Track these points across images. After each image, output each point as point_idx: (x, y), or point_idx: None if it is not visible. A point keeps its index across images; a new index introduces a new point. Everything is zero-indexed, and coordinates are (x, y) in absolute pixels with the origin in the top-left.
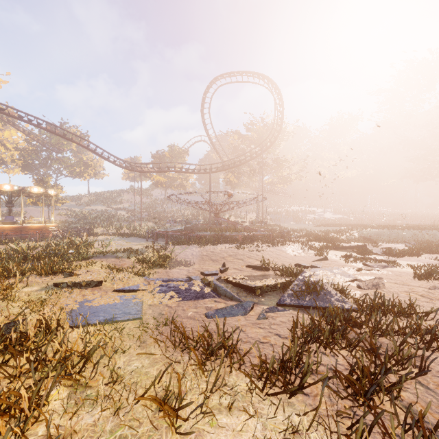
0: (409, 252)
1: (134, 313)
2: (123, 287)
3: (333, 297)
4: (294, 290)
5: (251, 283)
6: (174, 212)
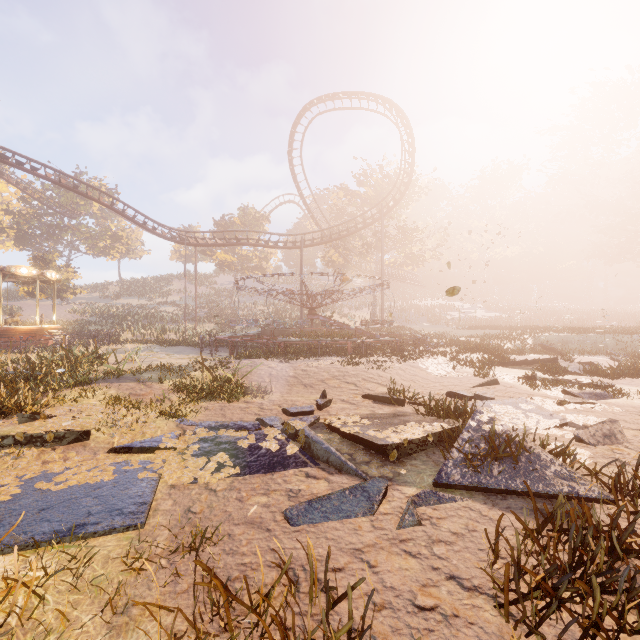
0: (628, 369)
1: (129, 512)
2: (129, 443)
3: (548, 467)
4: (465, 451)
5: (378, 436)
6: (248, 309)
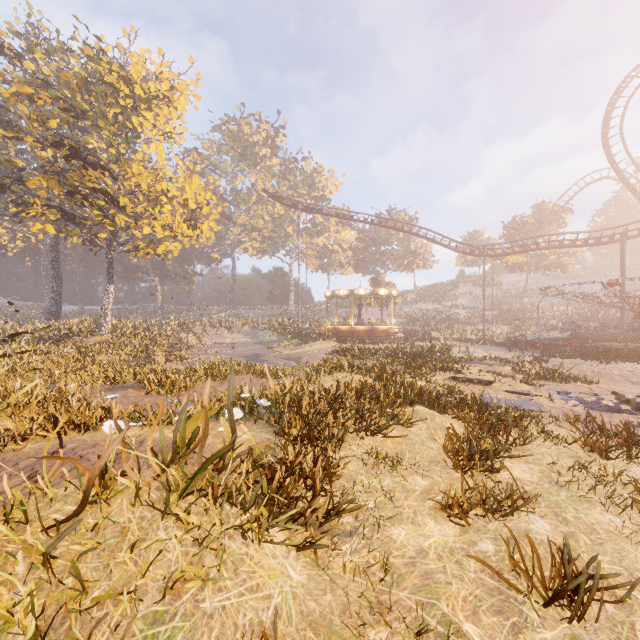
0: None
1: (537, 408)
2: (513, 390)
3: None
4: None
5: None
6: (543, 310)
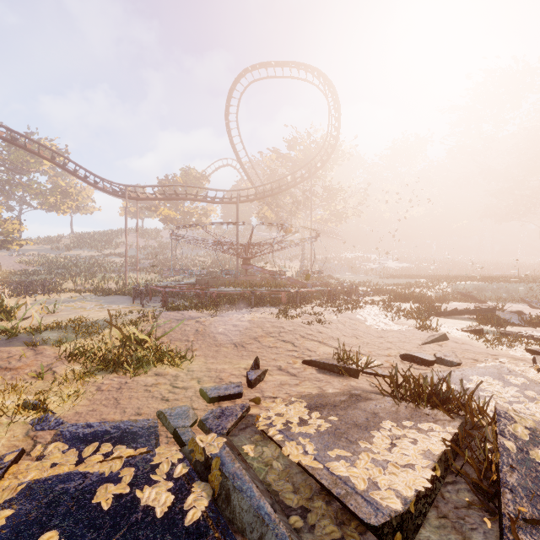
0: None
1: None
2: None
3: None
4: (533, 528)
5: (353, 482)
6: (190, 260)
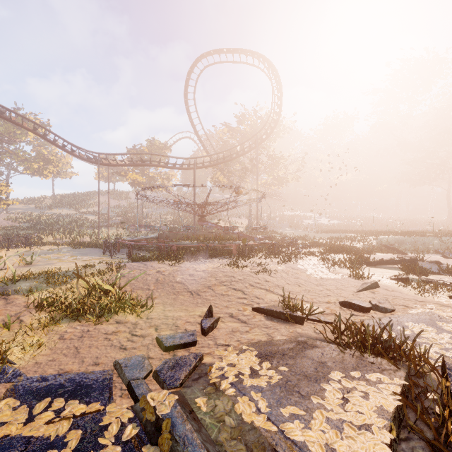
0: None
1: None
2: None
3: None
4: None
5: (310, 450)
6: (154, 217)
